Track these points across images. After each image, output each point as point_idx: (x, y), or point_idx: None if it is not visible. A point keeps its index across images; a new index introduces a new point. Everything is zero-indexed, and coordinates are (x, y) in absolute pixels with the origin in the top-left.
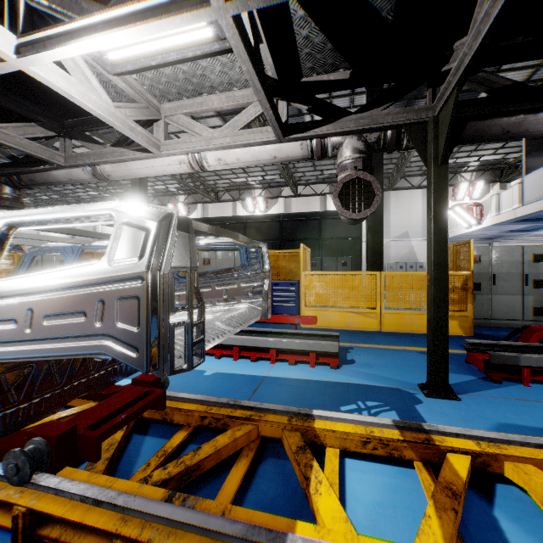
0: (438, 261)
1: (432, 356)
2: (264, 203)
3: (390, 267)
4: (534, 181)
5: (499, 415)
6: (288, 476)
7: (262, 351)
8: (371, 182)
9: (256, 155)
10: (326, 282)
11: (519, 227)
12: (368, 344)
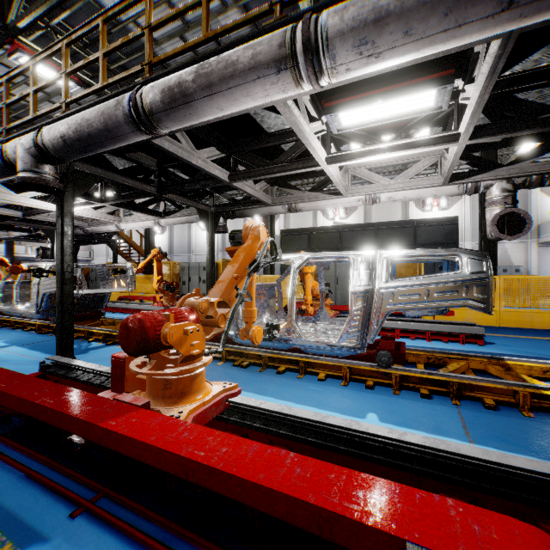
0: None
1: None
2: (344, 210)
3: None
4: None
5: None
6: None
7: (418, 333)
8: (522, 215)
9: (420, 194)
10: None
11: None
12: (495, 334)
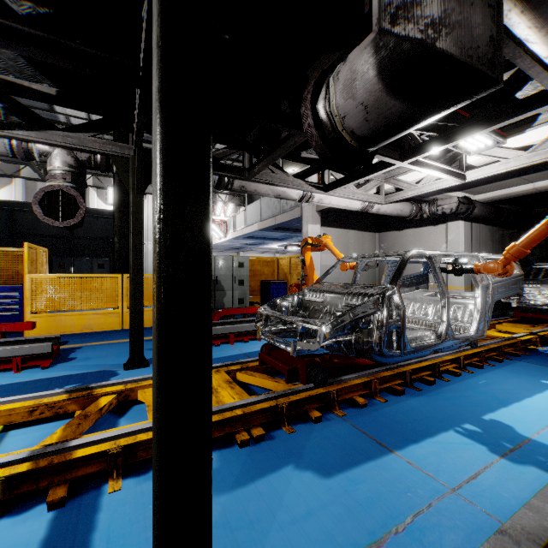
0: (135, 266)
1: (131, 339)
2: None
3: None
4: (251, 211)
5: None
6: None
7: None
8: (75, 196)
9: None
10: (61, 286)
11: (251, 242)
12: (101, 341)
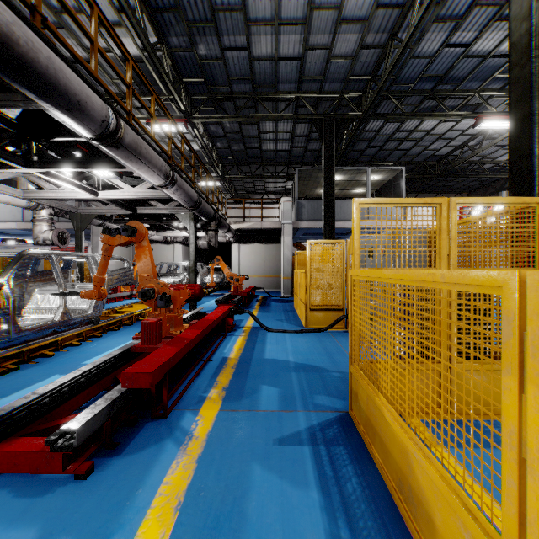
0: (82, 266)
1: None
2: None
3: None
4: (3, 209)
5: None
6: None
7: None
8: (67, 234)
9: (1, 198)
10: None
11: None
12: None
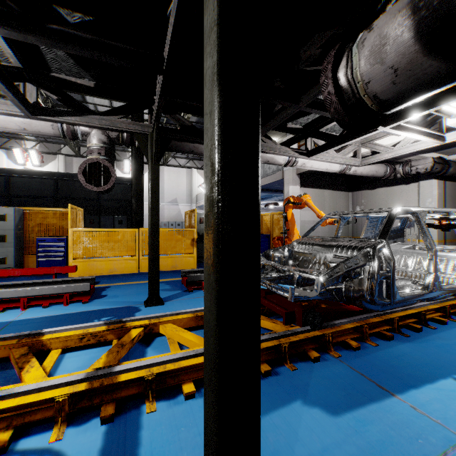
0: (153, 222)
1: (150, 281)
2: (39, 157)
3: (164, 225)
4: None
5: (180, 307)
6: (11, 377)
7: (12, 301)
8: (108, 167)
9: (2, 123)
10: (93, 237)
11: None
12: (124, 282)
